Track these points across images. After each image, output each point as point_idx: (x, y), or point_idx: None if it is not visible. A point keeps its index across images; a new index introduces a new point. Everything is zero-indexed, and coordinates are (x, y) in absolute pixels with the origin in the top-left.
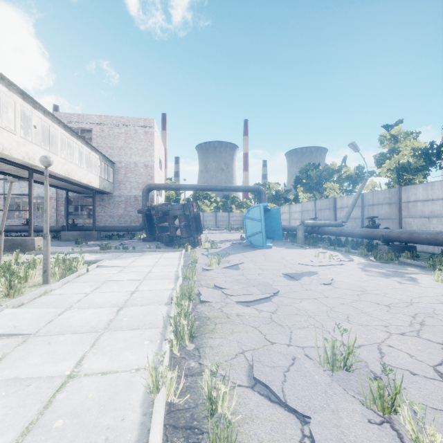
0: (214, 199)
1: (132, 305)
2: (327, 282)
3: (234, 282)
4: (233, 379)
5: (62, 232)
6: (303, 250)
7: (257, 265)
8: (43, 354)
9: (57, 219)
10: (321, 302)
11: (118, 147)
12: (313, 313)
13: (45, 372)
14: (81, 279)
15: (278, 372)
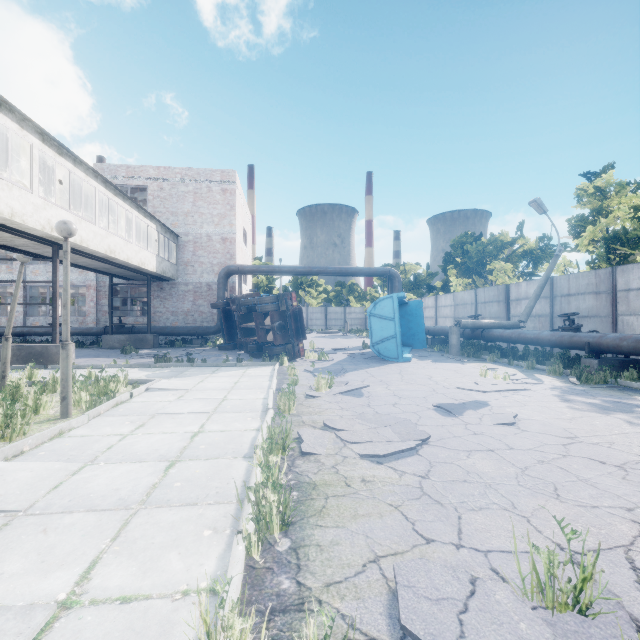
0: (324, 288)
1: (191, 458)
2: (507, 421)
3: (355, 419)
4: (361, 624)
5: (104, 336)
6: (460, 364)
7: (390, 389)
8: (30, 553)
9: (98, 317)
10: (503, 458)
11: (183, 212)
12: (494, 480)
13: (23, 594)
14: (119, 411)
15: (447, 612)
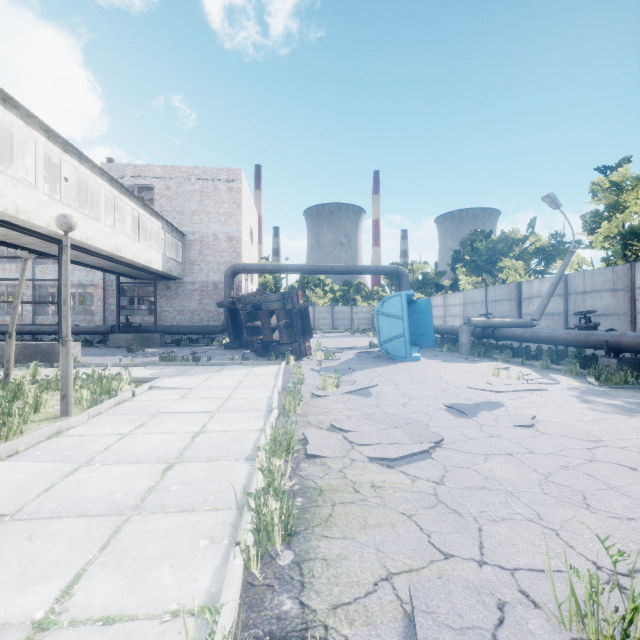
0: (330, 287)
1: (191, 460)
2: (525, 423)
3: (363, 419)
4: None
5: (111, 335)
6: (471, 364)
7: (399, 389)
8: (11, 564)
9: (106, 316)
10: (524, 463)
11: (190, 211)
12: (515, 487)
13: None
14: (120, 410)
15: None
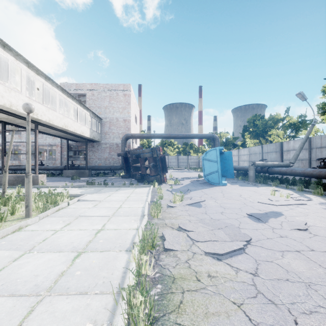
0: (177, 146)
1: (92, 250)
2: (301, 227)
3: (198, 223)
4: None
5: (64, 171)
6: (256, 187)
7: (217, 202)
8: None
9: (62, 161)
10: (310, 259)
11: (104, 106)
12: (310, 280)
13: None
14: (59, 214)
15: None
